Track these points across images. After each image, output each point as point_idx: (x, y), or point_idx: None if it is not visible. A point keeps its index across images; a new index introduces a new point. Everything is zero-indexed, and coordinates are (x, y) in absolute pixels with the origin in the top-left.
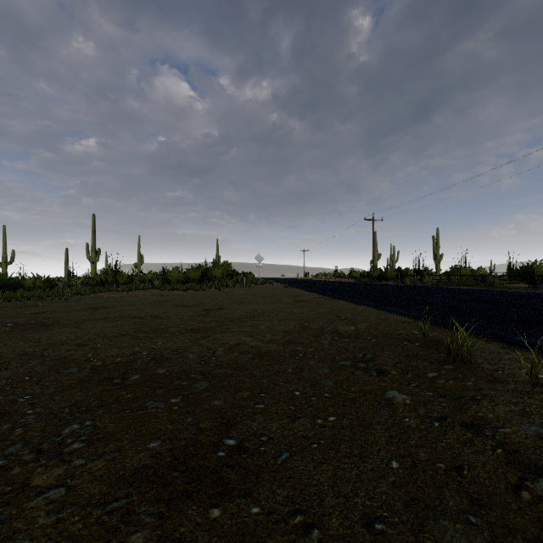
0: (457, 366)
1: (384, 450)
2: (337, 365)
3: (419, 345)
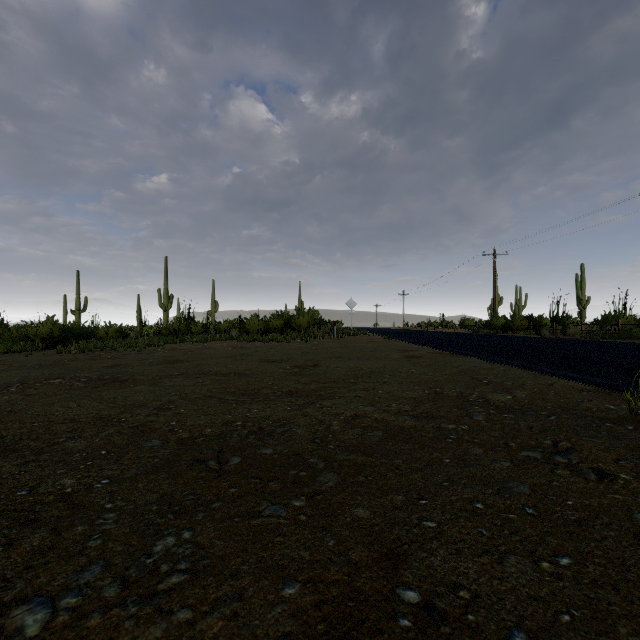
0: None
1: None
2: (519, 457)
3: (635, 429)
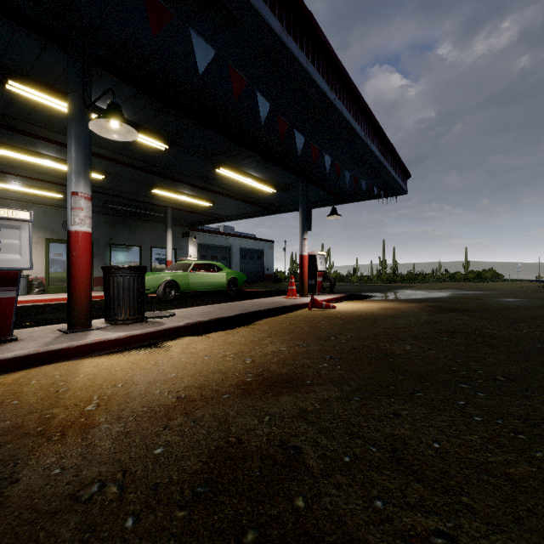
0: None
1: None
2: None
3: None
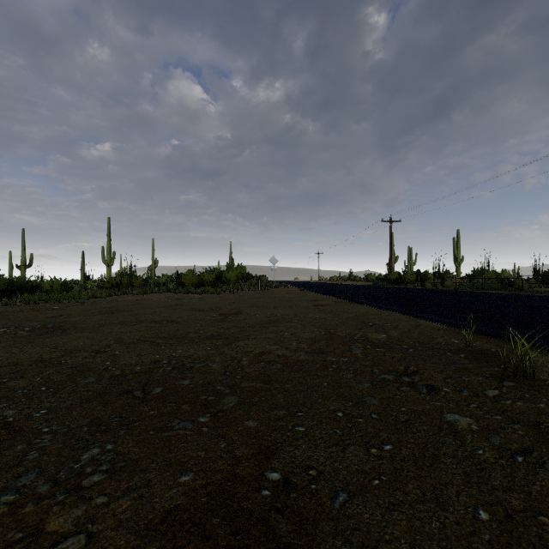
0: (519, 383)
1: (464, 494)
2: (378, 379)
3: (465, 357)
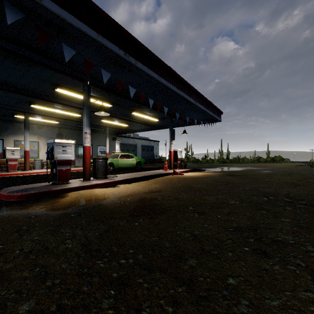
0: None
1: None
2: None
3: None
